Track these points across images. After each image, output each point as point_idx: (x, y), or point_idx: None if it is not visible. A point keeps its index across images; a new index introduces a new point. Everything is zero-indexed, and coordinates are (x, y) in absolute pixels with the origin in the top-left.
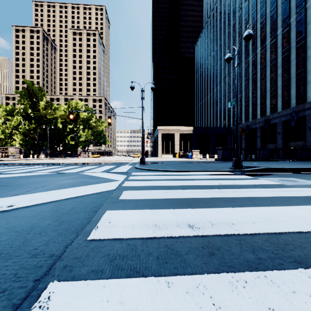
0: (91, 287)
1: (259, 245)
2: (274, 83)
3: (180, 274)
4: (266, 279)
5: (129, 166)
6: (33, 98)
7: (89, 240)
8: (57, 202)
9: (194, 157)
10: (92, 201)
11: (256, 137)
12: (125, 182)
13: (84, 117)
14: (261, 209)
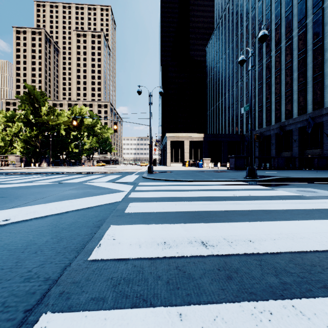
0: (90, 320)
1: (282, 267)
2: (290, 88)
3: (194, 303)
4: (294, 310)
5: (136, 176)
6: (35, 103)
7: (90, 261)
8: (57, 215)
9: (205, 165)
10: (95, 215)
11: (270, 144)
12: (131, 193)
13: (89, 124)
14: (280, 223)
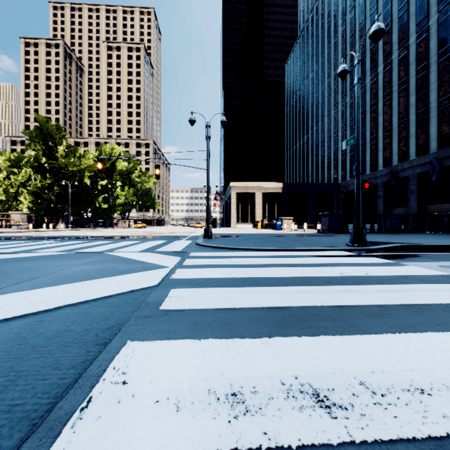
0: None
1: None
2: (405, 118)
3: None
4: None
5: (187, 242)
6: (48, 141)
7: None
8: (37, 315)
9: (285, 227)
10: (106, 314)
11: (376, 197)
12: (176, 270)
13: (123, 169)
14: None
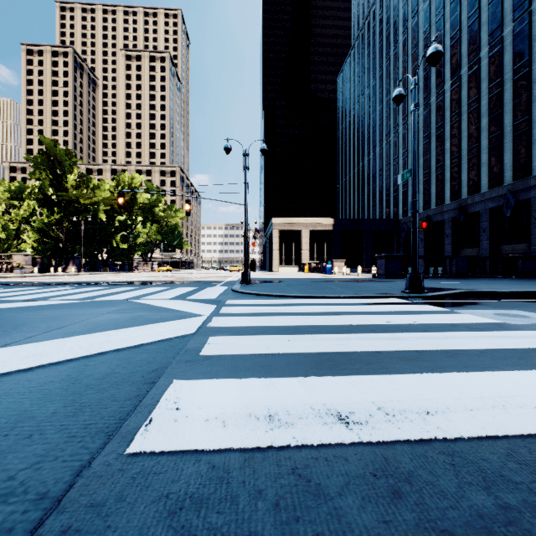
0: None
1: (495, 469)
2: (475, 143)
3: None
4: None
5: (222, 288)
6: (57, 169)
7: (129, 455)
8: (80, 361)
9: (336, 271)
10: (148, 359)
11: (443, 236)
12: (213, 319)
13: (145, 202)
14: (477, 377)
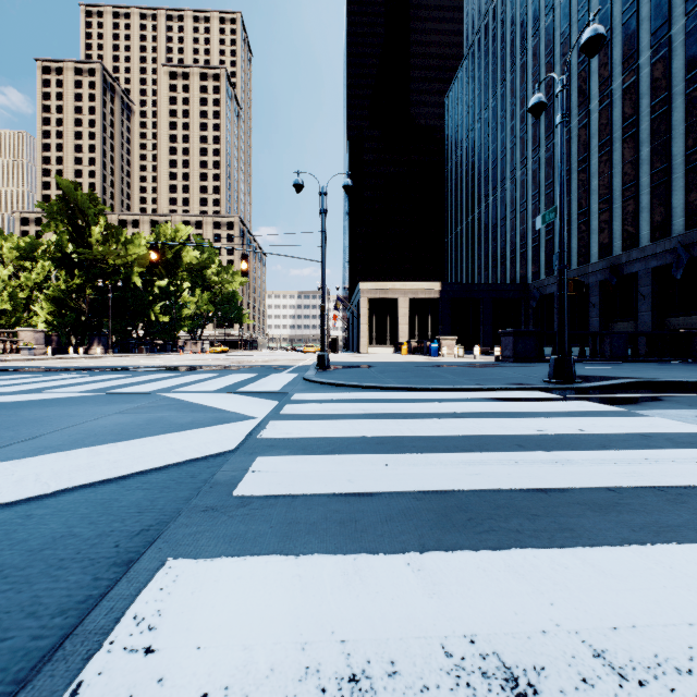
0: None
1: None
2: (633, 180)
3: None
4: None
5: (290, 376)
6: (77, 218)
7: None
8: (22, 506)
9: (445, 352)
10: (141, 504)
11: (588, 306)
12: (268, 424)
13: (193, 263)
14: None
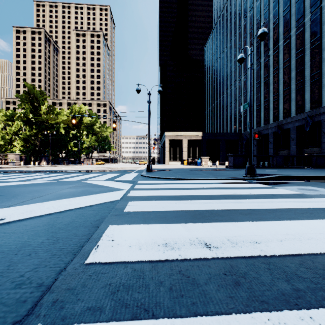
0: None
1: (292, 271)
2: (288, 87)
3: (200, 313)
4: (312, 322)
5: (135, 174)
6: (34, 102)
7: (87, 264)
8: (54, 215)
9: (203, 164)
10: (94, 214)
11: (268, 143)
12: (130, 191)
13: (88, 122)
14: (285, 223)
